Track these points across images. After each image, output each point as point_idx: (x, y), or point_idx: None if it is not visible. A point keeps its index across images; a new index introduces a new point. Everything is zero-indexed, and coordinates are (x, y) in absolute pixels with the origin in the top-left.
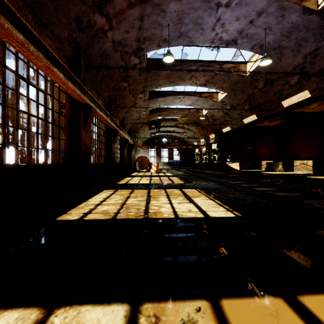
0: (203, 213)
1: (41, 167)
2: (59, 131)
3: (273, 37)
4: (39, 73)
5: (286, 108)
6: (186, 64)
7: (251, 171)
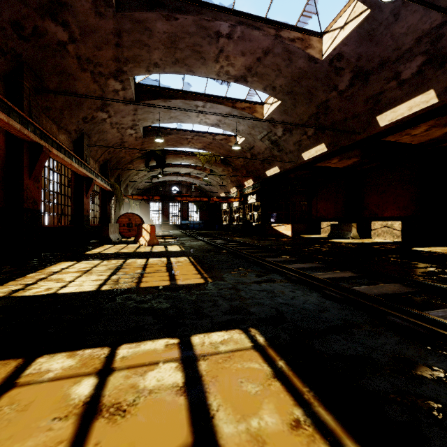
0: None
1: None
2: None
3: None
4: None
5: (382, 130)
6: (208, 13)
7: (312, 238)
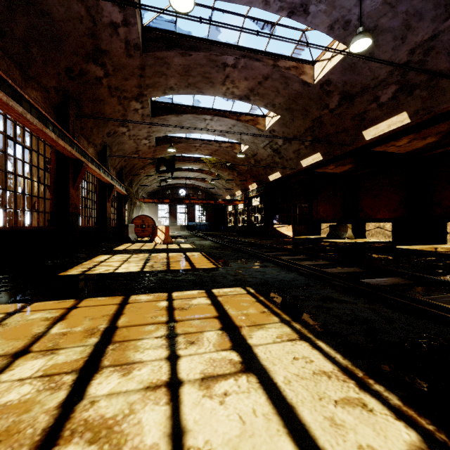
0: None
1: None
2: None
3: (369, 6)
4: None
5: (368, 143)
6: (216, 49)
7: (310, 238)
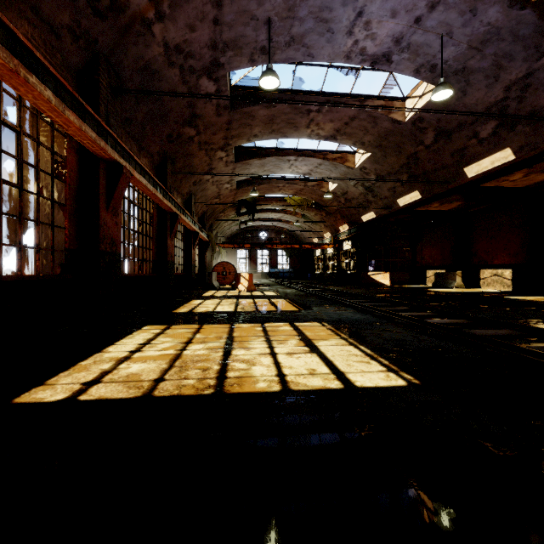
0: (341, 379)
1: (7, 283)
2: (53, 210)
3: (455, 51)
4: (4, 89)
5: (472, 180)
6: (300, 98)
7: (411, 287)
